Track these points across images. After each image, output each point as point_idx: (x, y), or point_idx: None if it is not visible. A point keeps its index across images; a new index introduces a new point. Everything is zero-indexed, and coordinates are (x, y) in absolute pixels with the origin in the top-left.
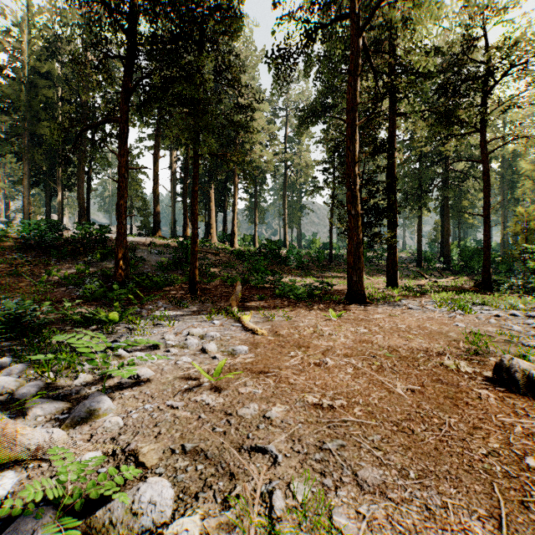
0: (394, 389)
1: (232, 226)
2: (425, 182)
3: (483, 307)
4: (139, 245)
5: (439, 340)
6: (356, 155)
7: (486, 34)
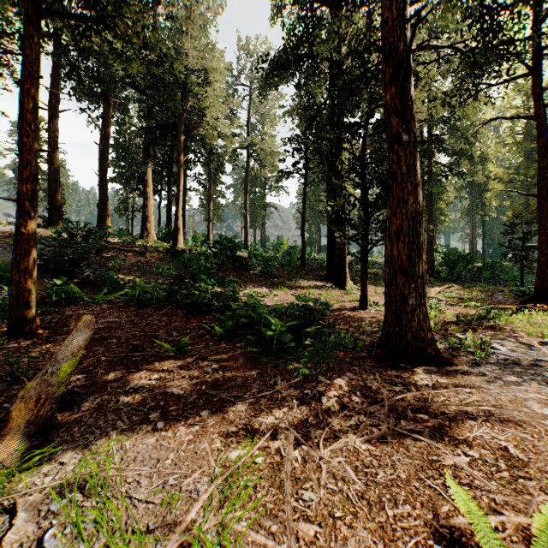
0: None
1: (175, 218)
2: None
3: None
4: (0, 236)
5: None
6: (407, 5)
7: None
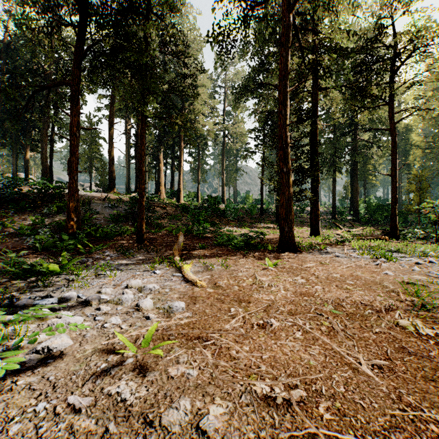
0: (358, 366)
1: (178, 184)
2: (339, 149)
3: (399, 254)
4: (94, 199)
5: (378, 291)
6: (287, 119)
7: (393, 22)
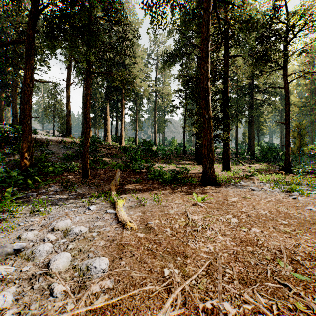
0: None
1: (121, 131)
2: (241, 106)
3: (302, 187)
4: (53, 142)
5: None
6: (209, 73)
7: (286, 5)
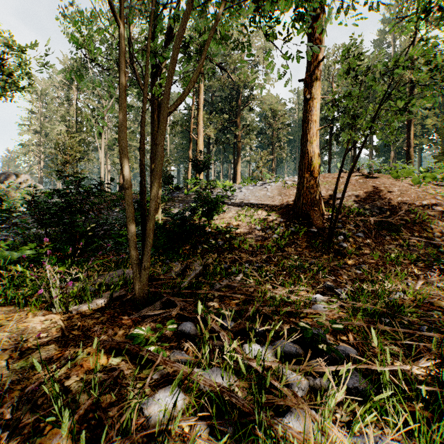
0: None
1: None
2: None
3: None
4: None
5: None
6: (410, 136)
7: None
